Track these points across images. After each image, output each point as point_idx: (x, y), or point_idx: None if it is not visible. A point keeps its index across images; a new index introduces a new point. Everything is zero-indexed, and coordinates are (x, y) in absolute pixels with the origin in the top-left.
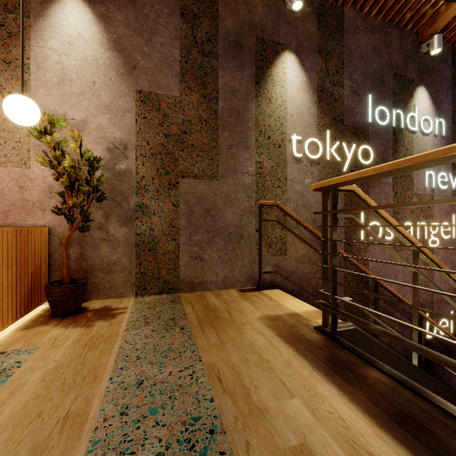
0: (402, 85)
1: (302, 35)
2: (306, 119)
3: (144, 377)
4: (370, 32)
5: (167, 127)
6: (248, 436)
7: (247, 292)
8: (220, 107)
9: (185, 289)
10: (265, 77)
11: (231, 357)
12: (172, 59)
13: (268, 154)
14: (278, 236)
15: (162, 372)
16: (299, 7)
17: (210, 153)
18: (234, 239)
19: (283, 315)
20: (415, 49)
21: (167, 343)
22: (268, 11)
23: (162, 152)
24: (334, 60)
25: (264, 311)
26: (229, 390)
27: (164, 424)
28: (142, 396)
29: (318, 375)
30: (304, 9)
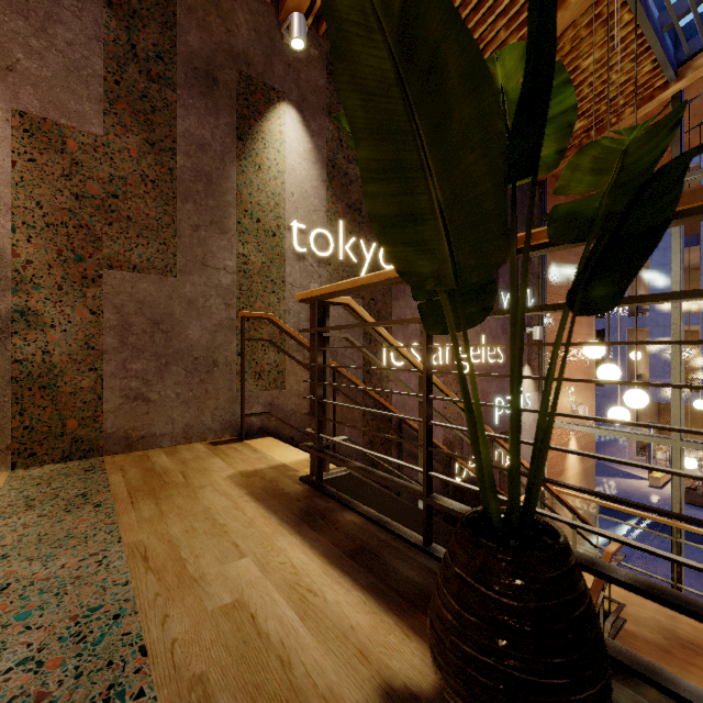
0: None
1: (307, 85)
2: (312, 201)
3: (12, 580)
4: None
5: (80, 183)
6: (169, 609)
7: (222, 445)
8: (179, 164)
9: (115, 449)
10: (252, 132)
11: (171, 529)
12: (89, 71)
13: (257, 245)
14: (273, 362)
15: (49, 567)
16: (301, 47)
17: (162, 234)
18: (202, 367)
19: (264, 469)
20: None
21: (66, 528)
22: (257, 39)
23: (68, 224)
24: None
25: (240, 466)
26: (157, 568)
27: (40, 626)
28: (5, 603)
29: (283, 530)
30: (310, 50)
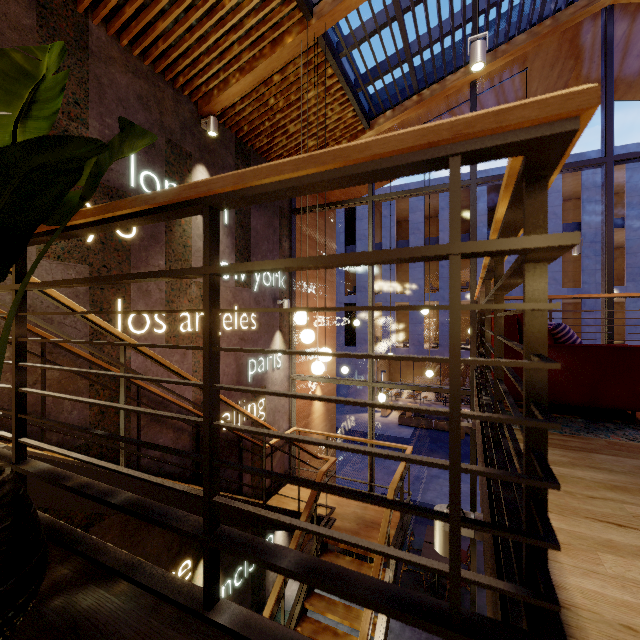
0: (178, 155)
1: (2, 17)
2: None
3: None
4: (134, 74)
5: None
6: None
7: None
8: None
9: None
10: None
11: None
12: None
13: None
14: None
15: None
16: None
17: None
18: None
19: None
20: (195, 122)
21: None
22: None
23: None
24: (71, 85)
25: None
26: None
27: None
28: None
29: None
30: None
